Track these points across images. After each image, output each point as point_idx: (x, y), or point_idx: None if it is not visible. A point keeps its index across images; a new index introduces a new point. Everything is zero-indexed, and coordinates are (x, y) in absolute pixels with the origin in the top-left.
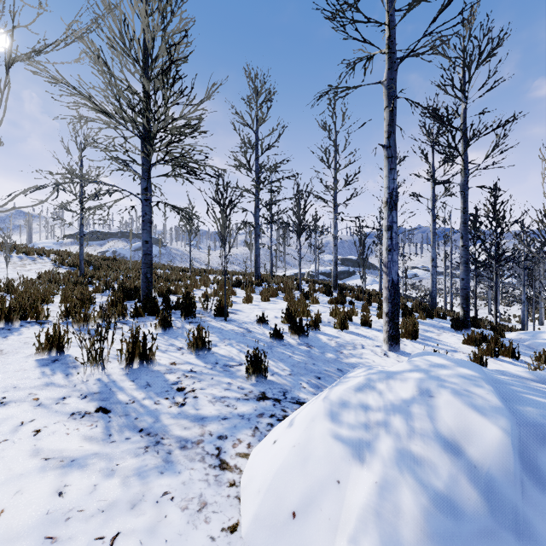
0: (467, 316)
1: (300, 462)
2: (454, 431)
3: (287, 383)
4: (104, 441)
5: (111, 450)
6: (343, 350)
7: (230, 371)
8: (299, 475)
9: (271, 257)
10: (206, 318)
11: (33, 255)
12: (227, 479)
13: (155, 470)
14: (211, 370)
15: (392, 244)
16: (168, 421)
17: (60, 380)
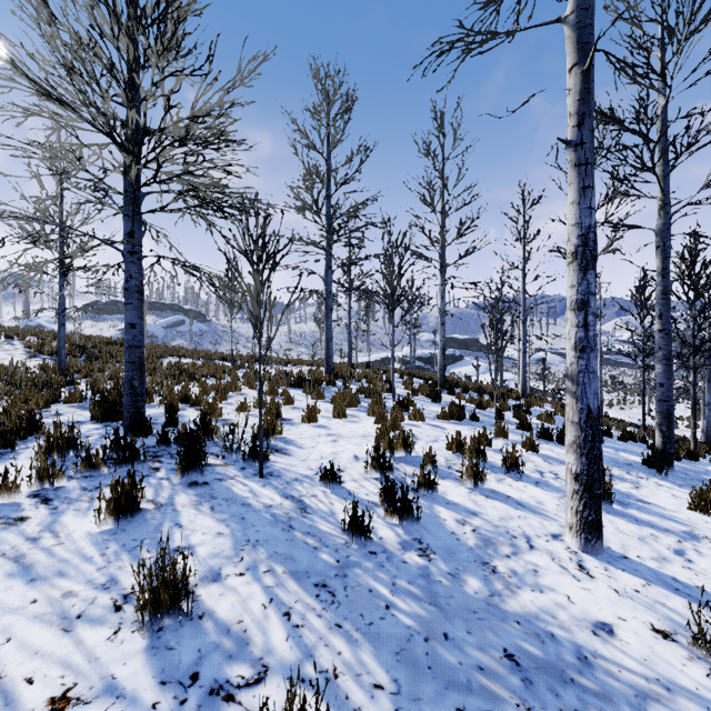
0: (670, 445)
1: None
2: None
3: None
4: None
5: None
6: (495, 559)
7: None
8: None
9: (350, 339)
10: (227, 469)
11: None
12: None
13: None
14: None
15: (588, 337)
16: None
17: None
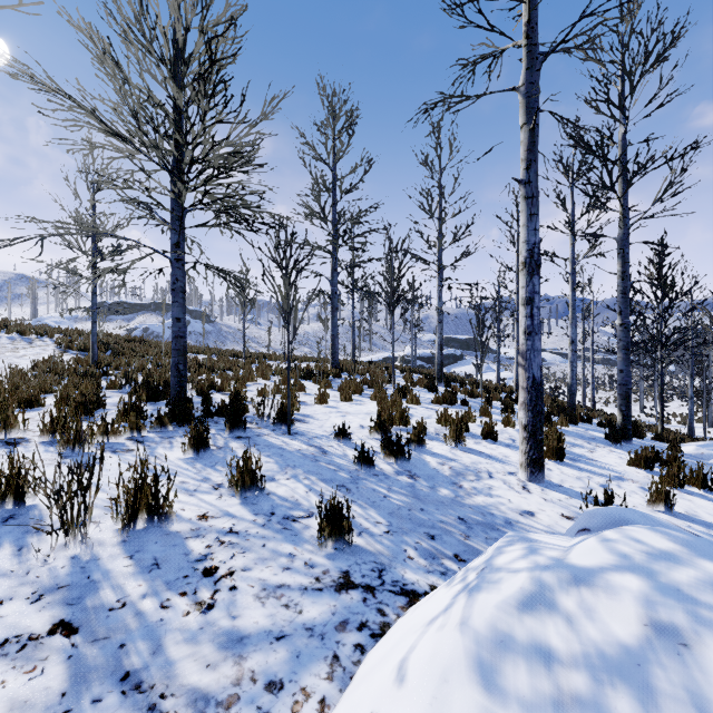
0: (628, 422)
1: None
2: None
3: (384, 550)
4: (48, 712)
5: None
6: (462, 481)
7: (293, 529)
8: None
9: (353, 337)
10: (262, 430)
11: (30, 335)
12: None
13: None
14: (262, 529)
15: (533, 324)
16: (179, 650)
17: (4, 560)
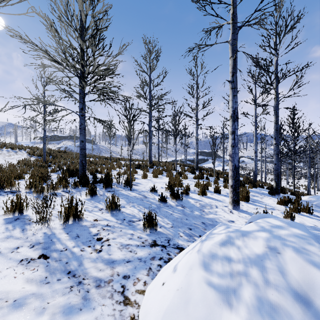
0: (278, 186)
1: (183, 304)
2: (301, 283)
3: (170, 233)
4: (41, 282)
5: (45, 290)
6: (204, 209)
7: (133, 225)
8: (182, 315)
9: (158, 150)
10: (119, 188)
11: (16, 149)
12: (128, 313)
13: (76, 307)
14: (120, 225)
15: (235, 142)
16: (89, 265)
17: (17, 233)
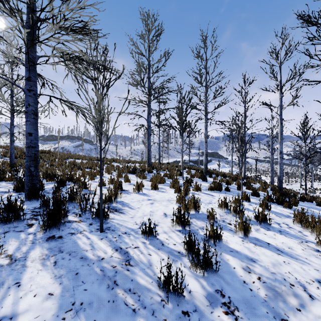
0: None
1: None
2: None
3: None
4: None
5: None
6: (290, 314)
7: None
8: None
9: (159, 150)
10: (80, 225)
11: None
12: None
13: None
14: None
15: None
16: None
17: None
